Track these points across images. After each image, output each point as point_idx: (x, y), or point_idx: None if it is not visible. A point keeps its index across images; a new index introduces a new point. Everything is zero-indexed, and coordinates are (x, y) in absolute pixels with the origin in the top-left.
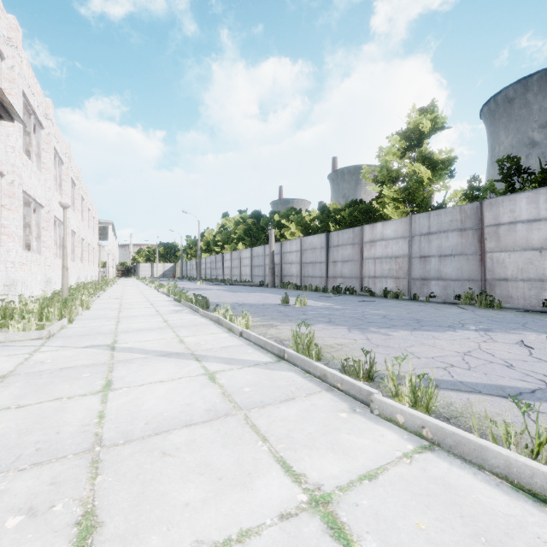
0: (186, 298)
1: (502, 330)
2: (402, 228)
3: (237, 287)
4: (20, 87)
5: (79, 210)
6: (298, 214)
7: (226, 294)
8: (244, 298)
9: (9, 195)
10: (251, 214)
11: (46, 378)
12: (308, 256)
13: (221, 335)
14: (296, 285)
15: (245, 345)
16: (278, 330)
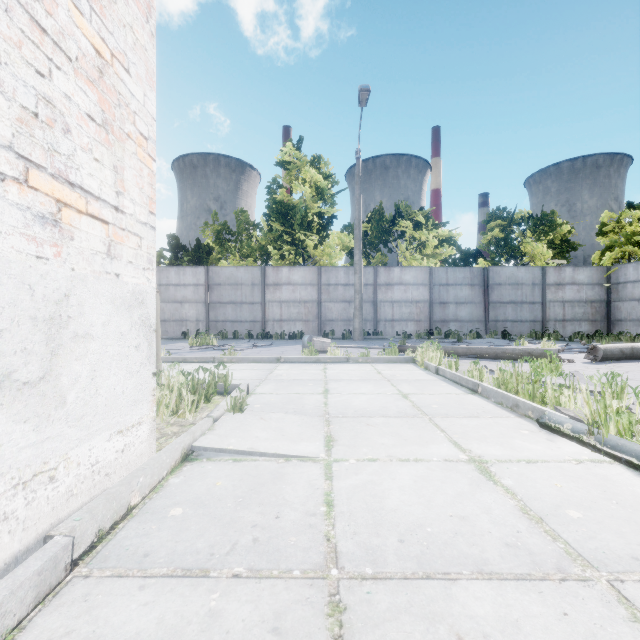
0: None
1: None
2: None
3: None
4: None
5: None
6: None
7: None
8: None
9: None
10: None
11: None
12: None
13: None
14: None
15: None
16: None
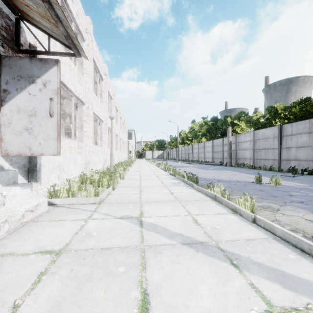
0: (179, 174)
1: None
2: None
3: (204, 165)
4: (92, 55)
5: (119, 124)
6: (247, 115)
7: (201, 171)
8: (217, 175)
9: (87, 114)
10: (211, 119)
11: (87, 265)
12: (261, 144)
13: (230, 217)
14: (250, 165)
15: (273, 241)
16: (287, 217)
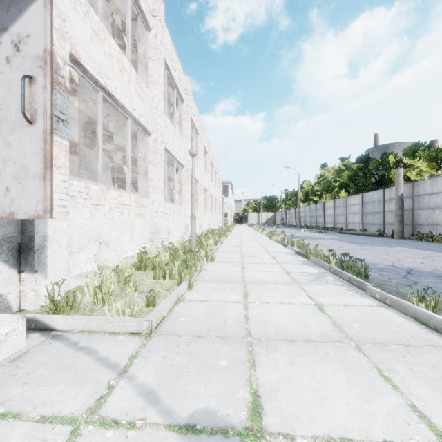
0: (316, 254)
1: None
2: None
3: (349, 236)
4: (163, 55)
5: (209, 172)
6: (431, 148)
7: (351, 246)
8: (392, 256)
9: (154, 151)
10: (356, 160)
11: None
12: None
13: None
14: None
15: None
16: None
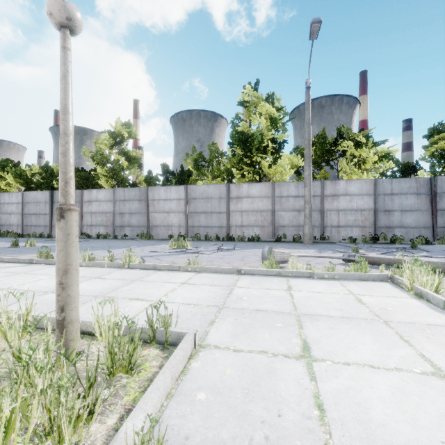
0: None
1: (142, 246)
2: (109, 195)
3: None
4: None
5: None
6: (17, 167)
7: None
8: None
9: None
10: None
11: None
12: (32, 208)
13: None
14: (17, 233)
15: (2, 263)
16: (20, 257)
